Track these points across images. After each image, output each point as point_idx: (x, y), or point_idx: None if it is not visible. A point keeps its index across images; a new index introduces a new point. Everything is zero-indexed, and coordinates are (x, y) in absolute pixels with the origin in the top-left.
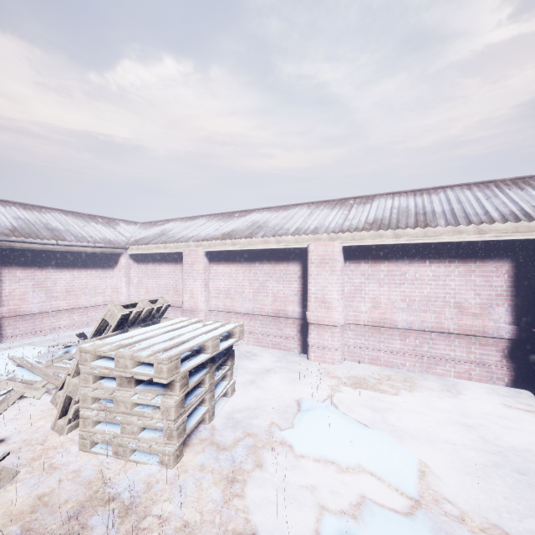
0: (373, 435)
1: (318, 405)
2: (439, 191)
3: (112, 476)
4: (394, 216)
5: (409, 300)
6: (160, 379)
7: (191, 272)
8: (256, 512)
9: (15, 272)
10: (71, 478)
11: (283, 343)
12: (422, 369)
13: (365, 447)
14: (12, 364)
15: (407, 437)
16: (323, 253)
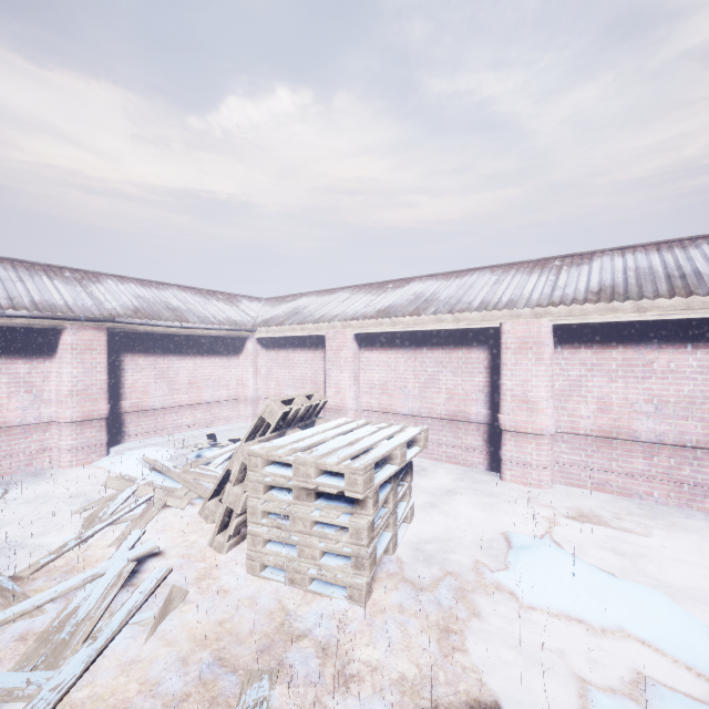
0: (634, 589)
1: (538, 542)
2: (699, 242)
3: (294, 607)
4: (632, 280)
5: (658, 401)
6: (353, 493)
7: (337, 361)
8: (488, 673)
9: (137, 359)
10: (248, 605)
11: (463, 455)
12: (680, 501)
13: (626, 605)
14: (143, 467)
15: (676, 597)
16: (523, 335)
